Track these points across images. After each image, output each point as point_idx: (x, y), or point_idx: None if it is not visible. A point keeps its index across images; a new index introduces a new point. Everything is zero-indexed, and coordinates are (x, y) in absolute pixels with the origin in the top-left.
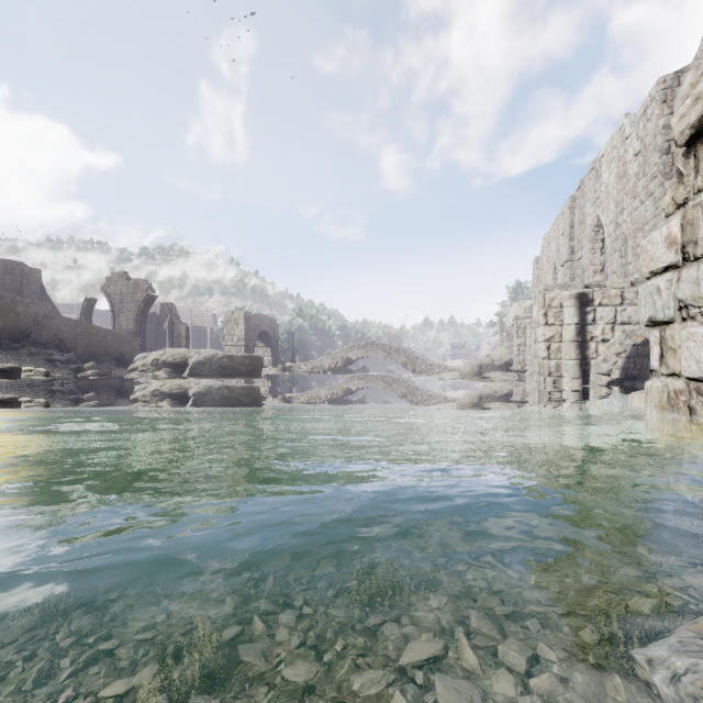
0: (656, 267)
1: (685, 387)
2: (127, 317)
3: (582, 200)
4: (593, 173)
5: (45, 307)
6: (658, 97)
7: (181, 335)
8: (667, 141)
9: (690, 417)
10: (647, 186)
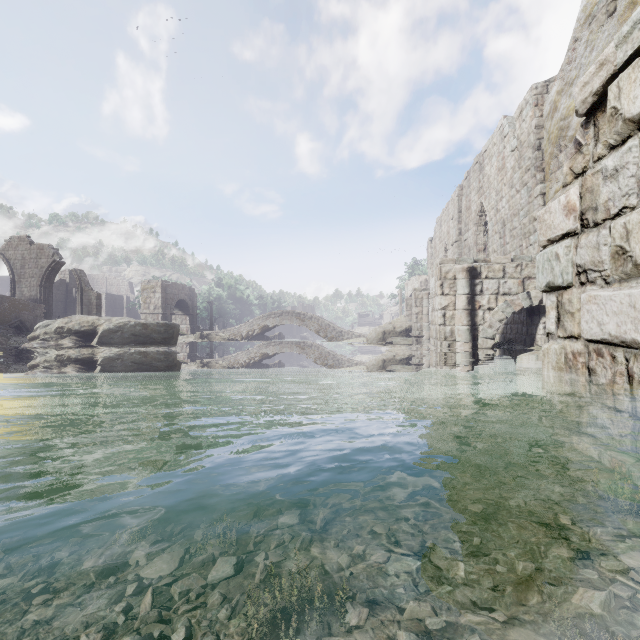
0: (554, 235)
1: (584, 348)
2: (30, 284)
3: (468, 189)
4: (478, 165)
5: None
6: (531, 101)
7: (92, 303)
8: (538, 139)
9: (589, 378)
10: (522, 177)
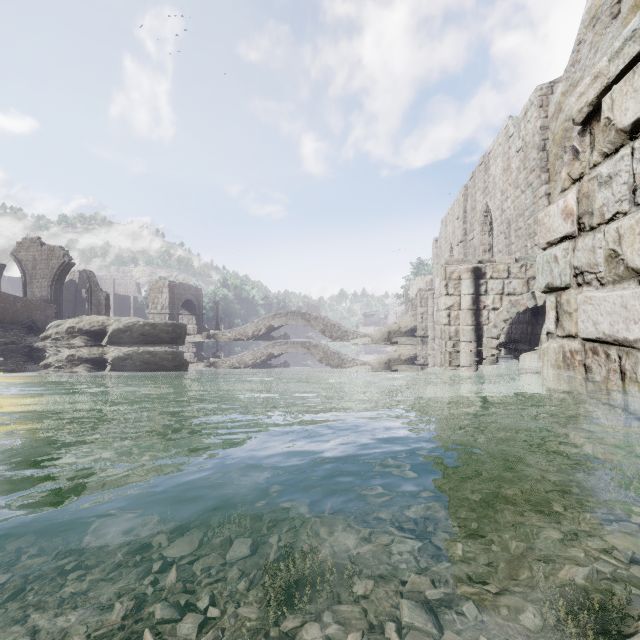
0: (553, 238)
1: (581, 347)
2: (41, 284)
3: (474, 189)
4: (483, 166)
5: None
6: (536, 102)
7: (101, 303)
8: (543, 140)
9: (586, 375)
10: (527, 177)
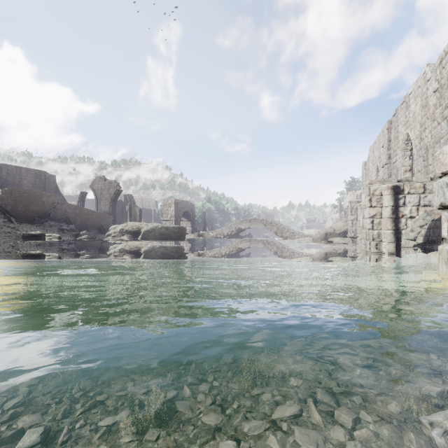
0: (445, 170)
1: None
2: (105, 203)
3: (396, 123)
4: (404, 104)
5: (58, 197)
6: None
7: (136, 214)
8: None
9: None
10: (442, 112)
